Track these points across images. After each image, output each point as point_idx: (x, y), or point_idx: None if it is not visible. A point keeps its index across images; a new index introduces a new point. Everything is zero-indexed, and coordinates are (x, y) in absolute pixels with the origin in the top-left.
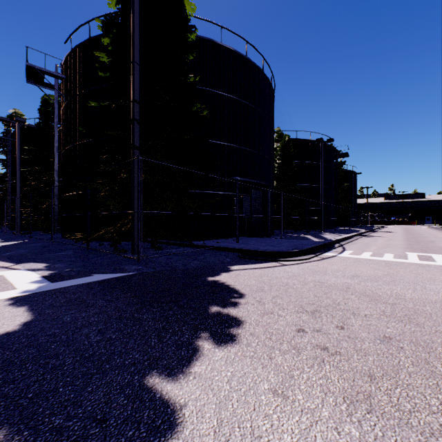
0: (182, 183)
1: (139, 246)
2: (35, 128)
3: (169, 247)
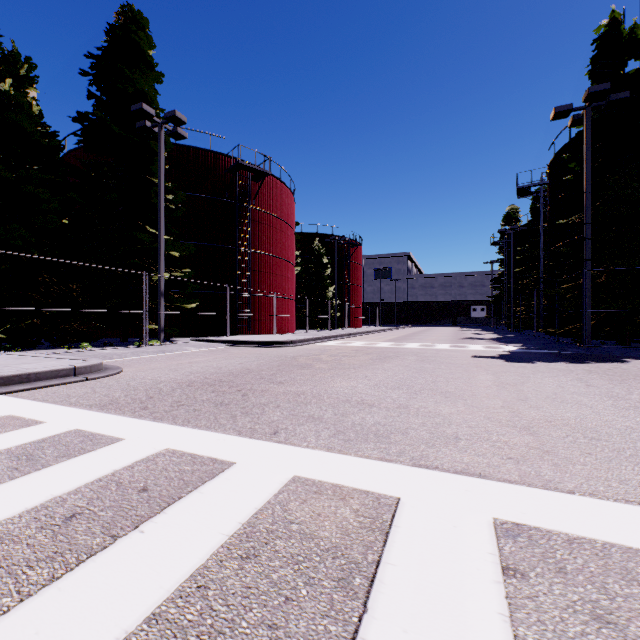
0: None
1: (583, 337)
2: (525, 229)
3: None
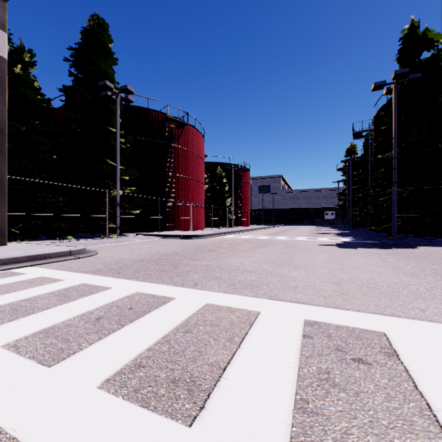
0: (438, 194)
1: (392, 232)
2: (359, 160)
3: (434, 238)
